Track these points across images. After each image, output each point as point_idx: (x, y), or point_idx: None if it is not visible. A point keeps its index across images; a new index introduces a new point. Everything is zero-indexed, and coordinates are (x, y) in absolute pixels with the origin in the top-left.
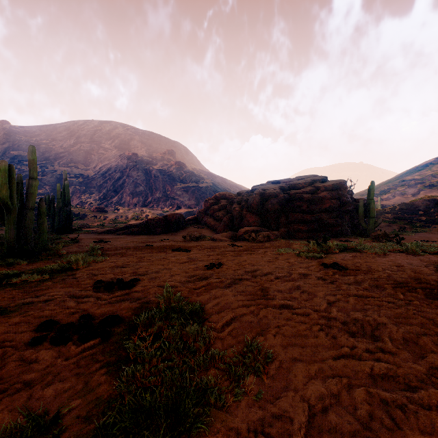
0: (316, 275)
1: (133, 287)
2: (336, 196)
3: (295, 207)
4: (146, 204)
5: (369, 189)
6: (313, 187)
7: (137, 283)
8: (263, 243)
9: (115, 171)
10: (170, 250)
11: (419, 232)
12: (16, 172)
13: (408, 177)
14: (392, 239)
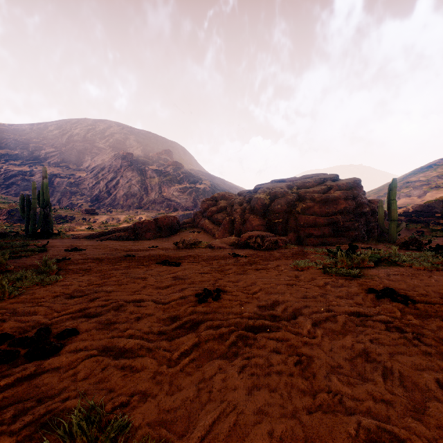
0: (378, 318)
1: (54, 355)
2: (351, 196)
3: (305, 208)
4: (140, 206)
5: (389, 187)
6: (325, 185)
7: (70, 341)
8: (271, 251)
9: (108, 171)
10: (153, 264)
11: (439, 236)
12: (1, 172)
13: (413, 179)
14: (423, 247)
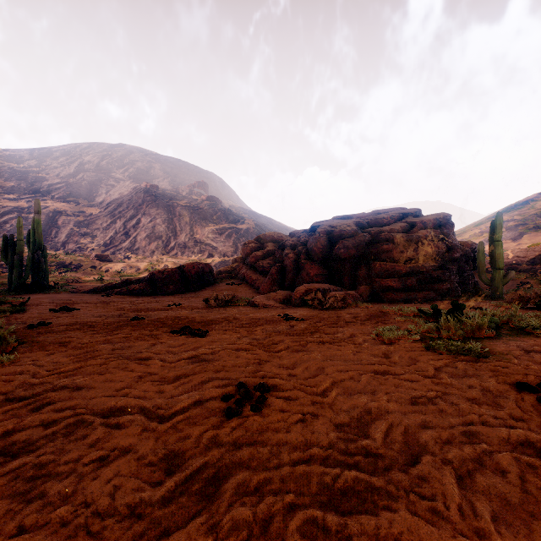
0: None
1: None
2: (440, 237)
3: (381, 252)
4: (167, 251)
5: (492, 225)
6: (405, 223)
7: None
8: (337, 312)
9: (127, 208)
10: (166, 333)
11: None
12: None
13: (505, 217)
14: None
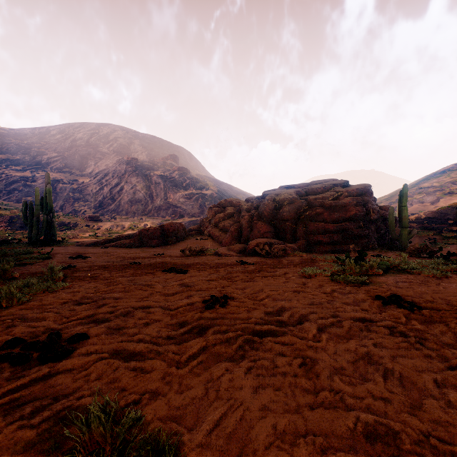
0: (383, 323)
1: (66, 358)
2: (361, 203)
3: (314, 214)
4: (145, 212)
5: (400, 194)
6: (334, 192)
7: (81, 345)
8: (279, 259)
9: (112, 177)
10: (159, 271)
11: (452, 244)
12: (3, 178)
13: (426, 184)
14: (434, 254)
